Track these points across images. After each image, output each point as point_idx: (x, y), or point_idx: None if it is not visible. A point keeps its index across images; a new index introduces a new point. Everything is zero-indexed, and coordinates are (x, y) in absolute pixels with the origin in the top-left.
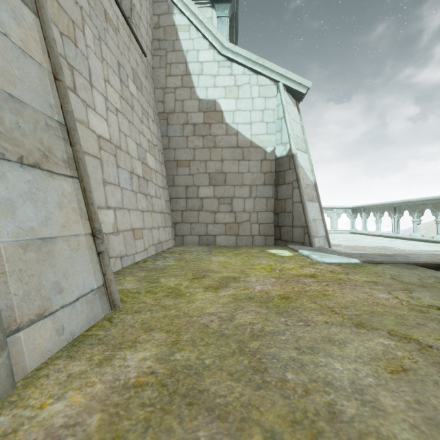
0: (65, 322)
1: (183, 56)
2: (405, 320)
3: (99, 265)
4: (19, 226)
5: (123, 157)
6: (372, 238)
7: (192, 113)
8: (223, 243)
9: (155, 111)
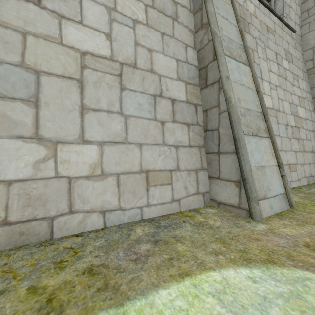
0: (272, 204)
1: None
2: None
3: (282, 182)
4: (255, 161)
5: (280, 116)
6: None
7: None
8: None
9: (303, 71)
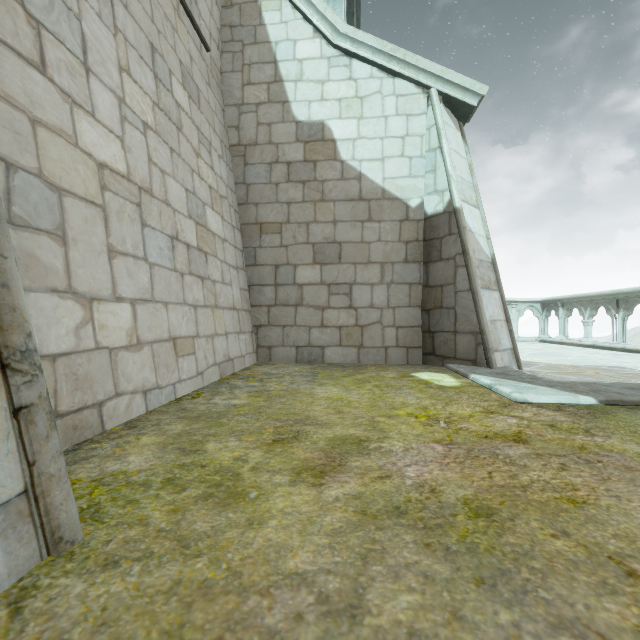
0: None
1: (271, 50)
2: None
3: (16, 439)
4: None
5: (156, 209)
6: (582, 351)
7: (285, 145)
8: (337, 360)
9: (223, 142)
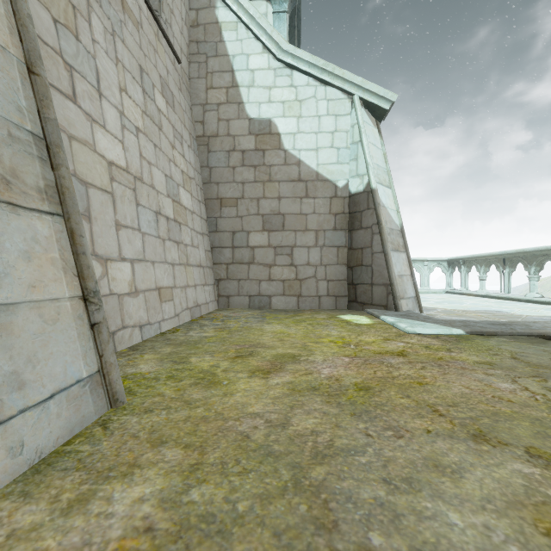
0: (27, 435)
1: (229, 62)
2: (547, 427)
3: (93, 342)
4: None
5: (145, 192)
6: (476, 300)
7: (240, 137)
8: (281, 306)
9: (191, 134)
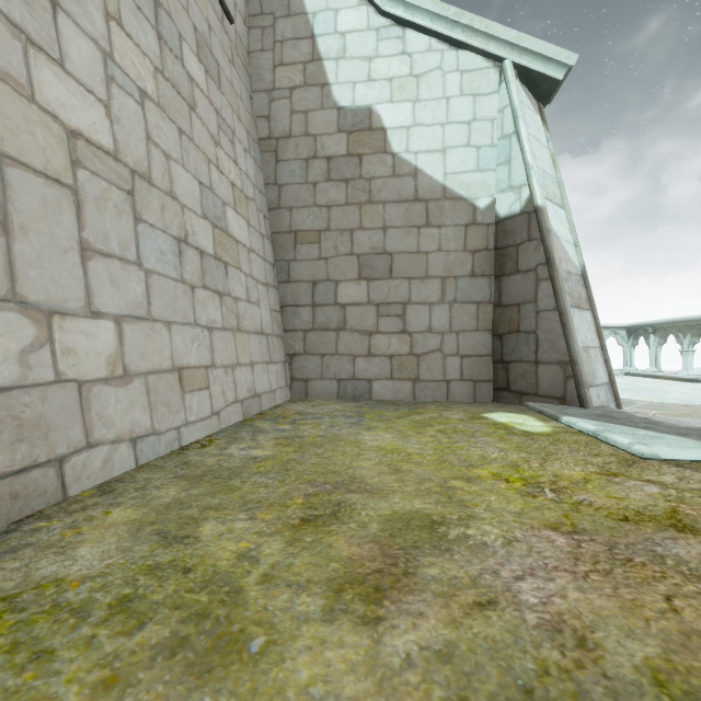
0: None
1: (308, 23)
2: None
3: None
4: None
5: (157, 201)
6: (684, 386)
7: (324, 137)
8: (387, 396)
9: (251, 134)
